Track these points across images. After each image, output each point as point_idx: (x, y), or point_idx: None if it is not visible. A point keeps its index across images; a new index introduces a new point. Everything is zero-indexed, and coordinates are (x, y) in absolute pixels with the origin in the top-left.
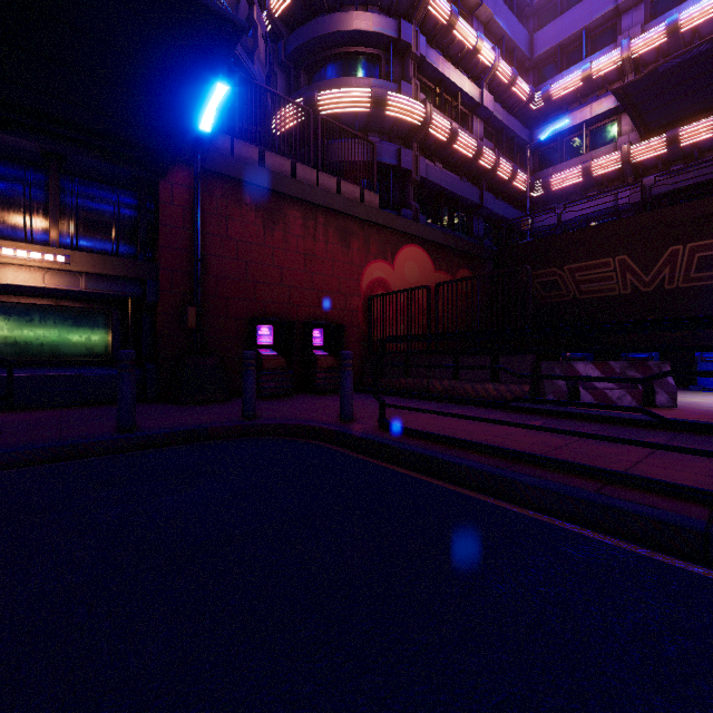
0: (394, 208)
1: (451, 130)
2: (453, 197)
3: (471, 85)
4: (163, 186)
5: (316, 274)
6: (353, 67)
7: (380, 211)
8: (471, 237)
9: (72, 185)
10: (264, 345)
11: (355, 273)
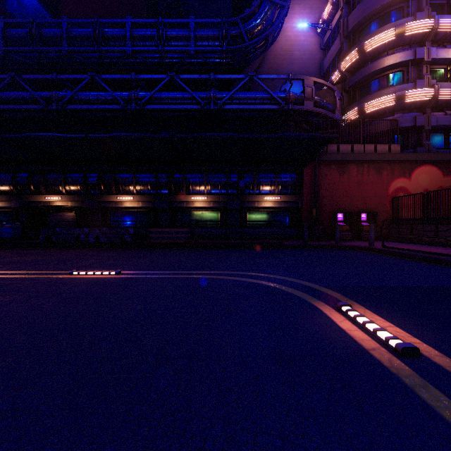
0: (412, 147)
1: None
2: None
3: None
4: (304, 170)
5: (363, 190)
6: (386, 81)
7: (400, 154)
8: None
9: (280, 176)
10: (339, 221)
11: (385, 186)
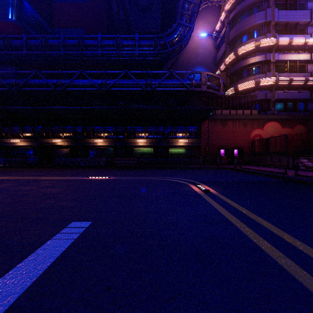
0: (265, 111)
1: (289, 80)
2: (294, 99)
3: (304, 55)
4: (202, 124)
5: (236, 136)
6: (250, 72)
7: (257, 115)
8: (307, 111)
9: (188, 127)
10: (222, 154)
11: (248, 134)
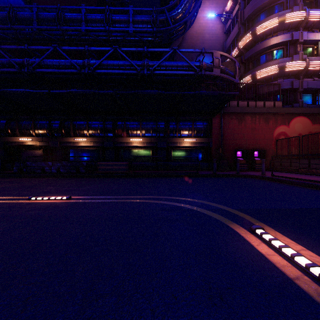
0: (290, 103)
1: None
2: None
3: None
4: (213, 119)
5: (255, 134)
6: (271, 56)
7: (282, 108)
8: None
9: (195, 123)
10: (238, 157)
11: (271, 131)
